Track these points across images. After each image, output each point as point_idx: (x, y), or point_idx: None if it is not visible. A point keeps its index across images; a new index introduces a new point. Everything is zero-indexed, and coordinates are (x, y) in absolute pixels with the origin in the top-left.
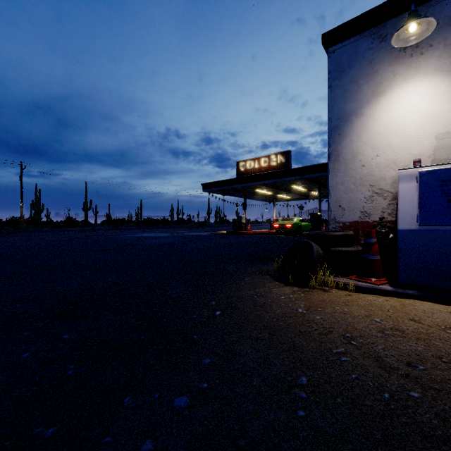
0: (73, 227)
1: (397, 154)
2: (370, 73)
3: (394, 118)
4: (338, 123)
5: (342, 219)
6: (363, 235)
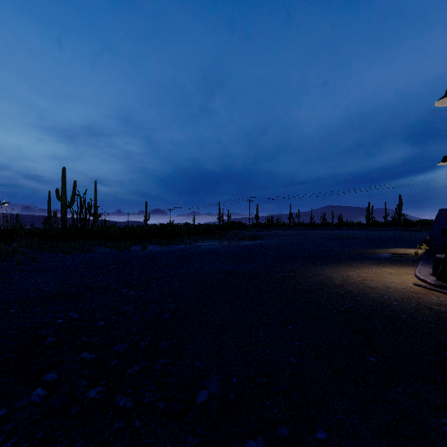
0: None
1: None
2: None
3: None
4: None
5: None
6: None
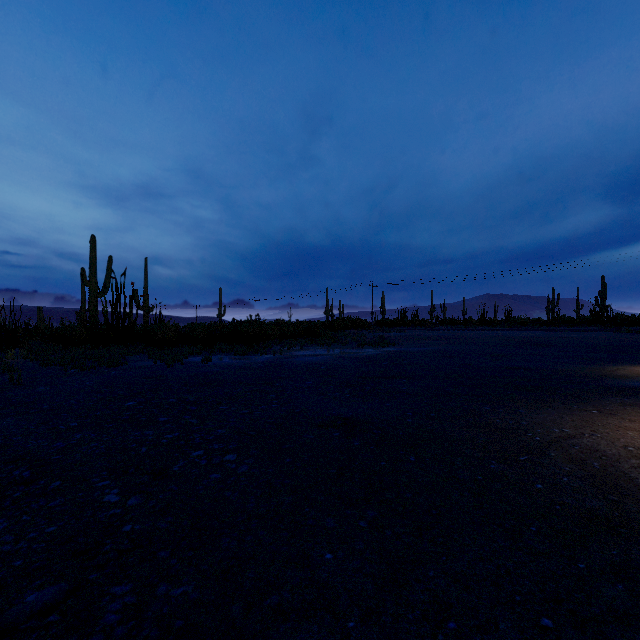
0: None
1: None
2: None
3: None
4: None
5: None
6: None
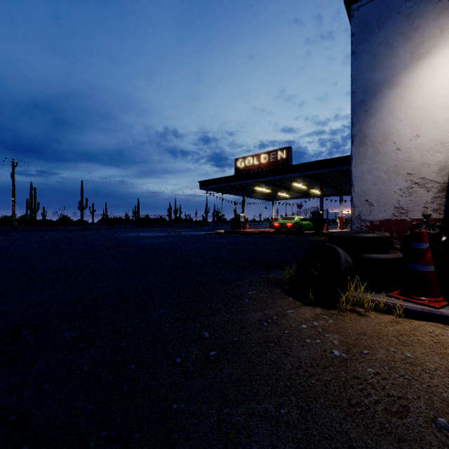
0: (68, 227)
1: (445, 133)
2: (407, 31)
3: (441, 85)
4: (364, 97)
5: (370, 217)
6: (399, 237)
